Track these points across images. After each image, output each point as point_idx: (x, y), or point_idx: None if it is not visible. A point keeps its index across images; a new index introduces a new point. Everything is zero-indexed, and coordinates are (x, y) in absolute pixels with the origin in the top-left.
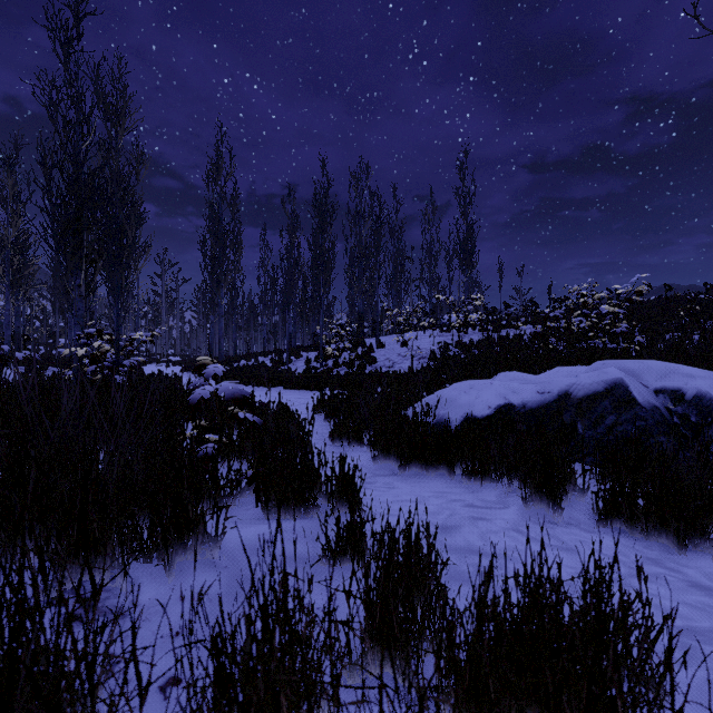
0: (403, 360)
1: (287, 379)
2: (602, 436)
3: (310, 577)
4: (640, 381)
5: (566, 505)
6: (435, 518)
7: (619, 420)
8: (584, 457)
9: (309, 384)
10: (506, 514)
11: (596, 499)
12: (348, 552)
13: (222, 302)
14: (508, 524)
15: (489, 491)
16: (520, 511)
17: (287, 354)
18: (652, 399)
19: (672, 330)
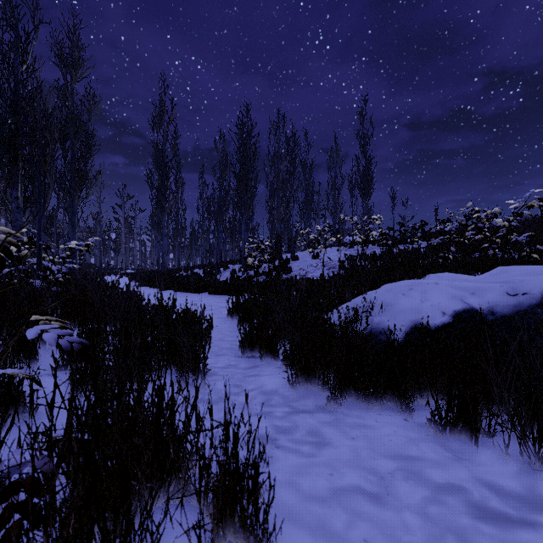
0: (315, 269)
1: (211, 285)
2: None
3: None
4: None
5: None
6: None
7: None
8: None
9: (230, 290)
10: None
11: None
12: None
13: (165, 224)
14: None
15: (492, 461)
16: None
17: (216, 266)
18: None
19: None
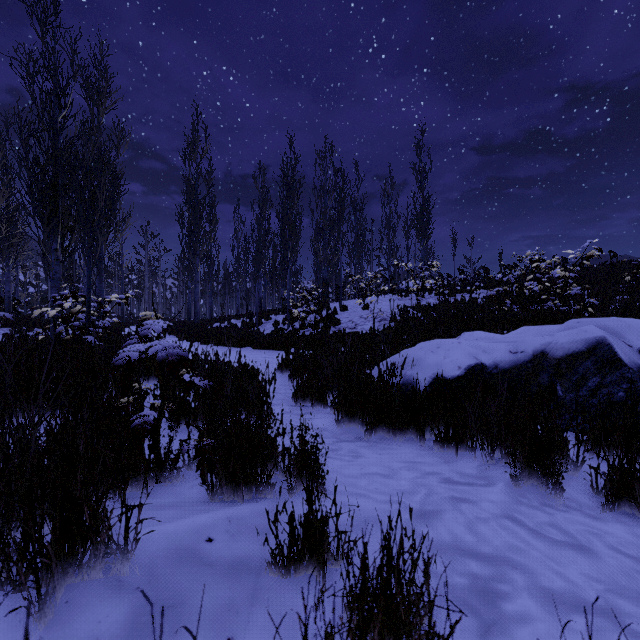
0: (365, 322)
1: (255, 339)
2: (585, 399)
3: (254, 596)
4: (621, 340)
5: (559, 481)
6: (410, 500)
7: (604, 382)
8: (578, 425)
9: (275, 344)
10: (492, 493)
11: (596, 476)
12: (304, 557)
13: (198, 269)
14: (498, 508)
15: (466, 462)
16: (509, 490)
17: (257, 317)
18: (637, 359)
19: (621, 293)
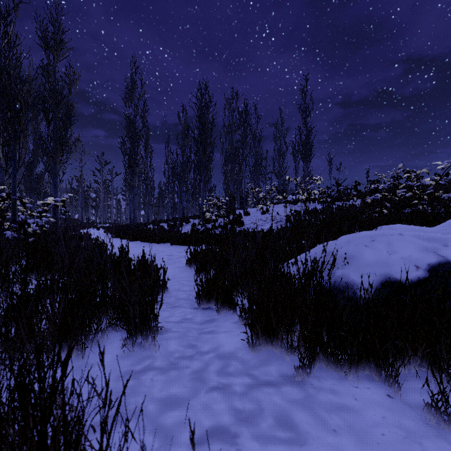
0: (264, 223)
1: (173, 236)
2: None
3: None
4: None
5: None
6: None
7: None
8: None
9: (190, 241)
10: None
11: None
12: None
13: (135, 185)
14: None
15: None
16: None
17: (179, 220)
18: None
19: None
